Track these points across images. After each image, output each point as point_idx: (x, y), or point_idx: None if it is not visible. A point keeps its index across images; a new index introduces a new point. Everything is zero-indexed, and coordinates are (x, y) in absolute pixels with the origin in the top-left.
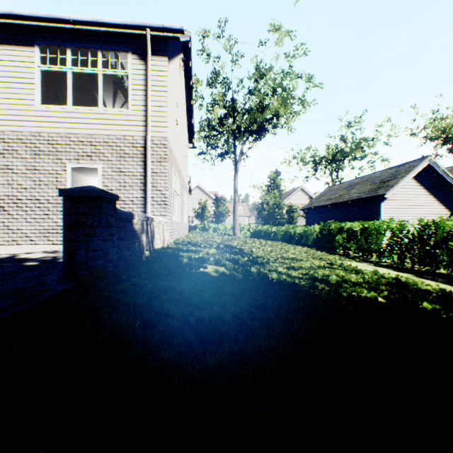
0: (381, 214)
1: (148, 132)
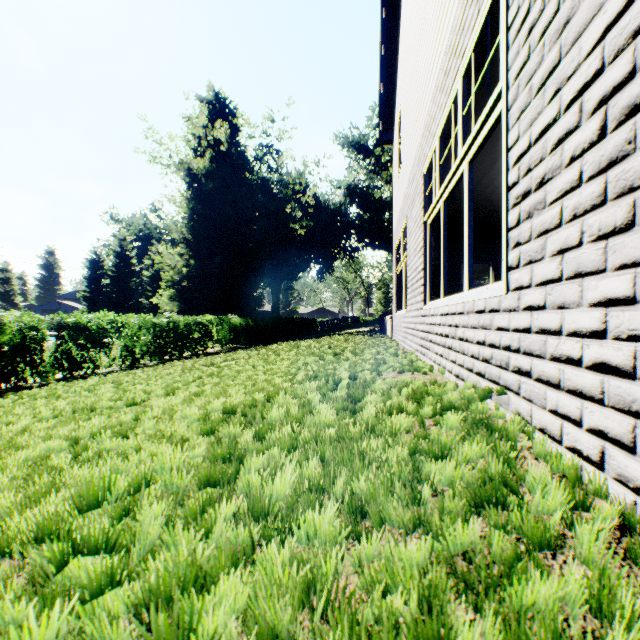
0: None
1: None
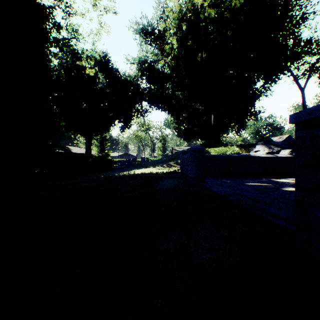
0: None
1: None
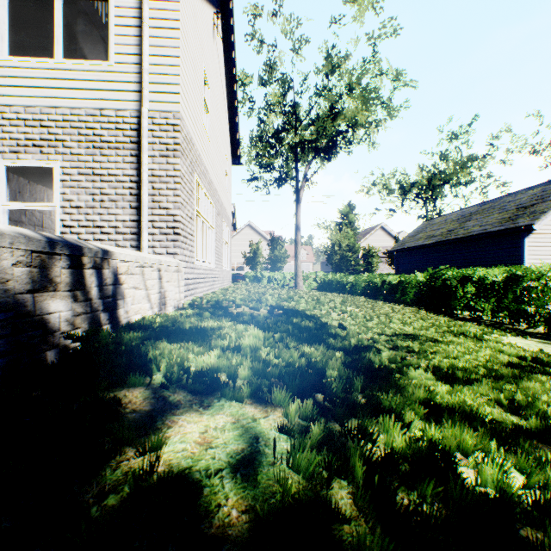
0: (524, 255)
1: (143, 100)
